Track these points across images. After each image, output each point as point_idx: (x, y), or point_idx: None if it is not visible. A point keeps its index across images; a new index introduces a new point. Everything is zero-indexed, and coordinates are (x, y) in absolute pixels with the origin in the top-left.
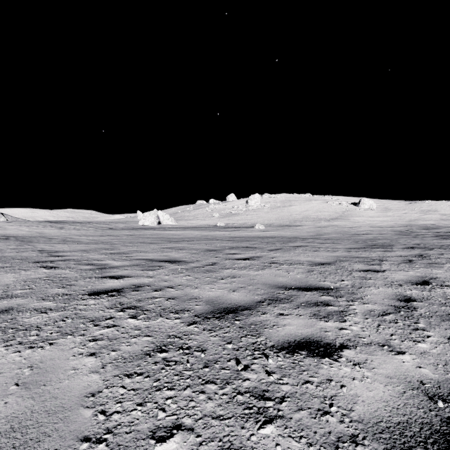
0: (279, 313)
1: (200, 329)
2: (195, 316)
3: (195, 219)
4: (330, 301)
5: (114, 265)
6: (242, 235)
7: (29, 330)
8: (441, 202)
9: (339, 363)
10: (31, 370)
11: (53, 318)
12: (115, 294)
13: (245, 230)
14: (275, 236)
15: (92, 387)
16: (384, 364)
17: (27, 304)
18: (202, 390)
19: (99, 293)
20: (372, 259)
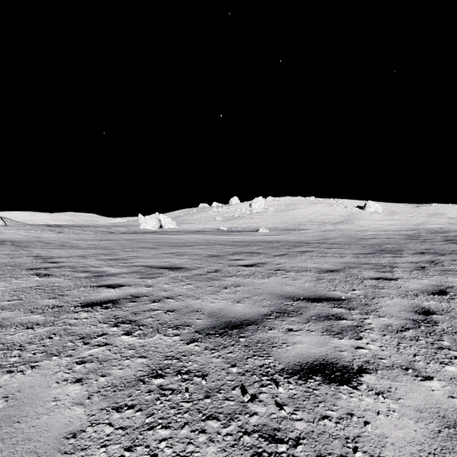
0: (288, 328)
1: (201, 348)
2: (196, 332)
3: (198, 223)
4: (342, 314)
5: (112, 272)
6: (245, 240)
7: (11, 349)
8: (448, 206)
9: (360, 392)
10: (5, 402)
11: (40, 334)
12: (110, 306)
13: (249, 235)
14: (280, 241)
15: (74, 425)
16: (411, 393)
17: (12, 318)
18: (202, 429)
19: (93, 305)
20: (382, 265)
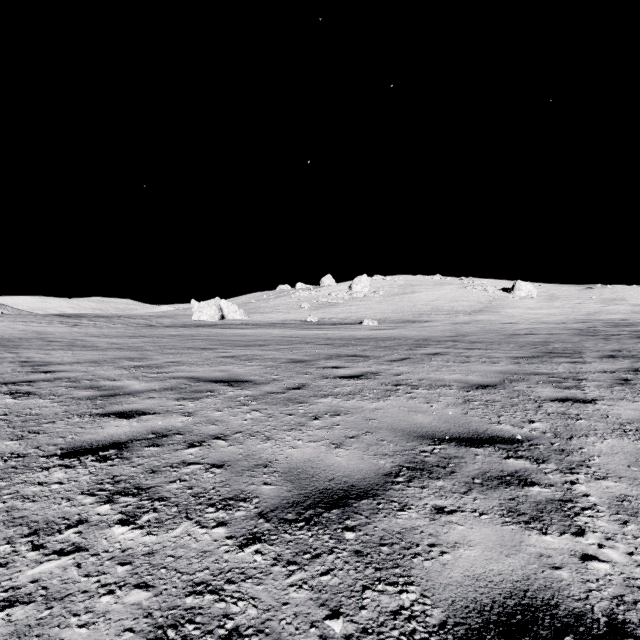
0: (435, 506)
1: (266, 560)
2: (260, 515)
3: (276, 312)
4: (527, 471)
5: (134, 389)
6: (344, 336)
7: None
8: (631, 288)
9: None
10: None
11: None
12: (111, 456)
13: (349, 329)
14: (395, 337)
15: None
16: None
17: None
18: None
19: (82, 452)
20: (561, 376)
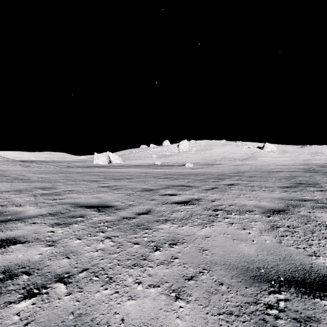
0: None
1: None
2: None
3: (139, 159)
4: None
5: (27, 214)
6: (176, 173)
7: None
8: (325, 146)
9: None
10: None
11: None
12: None
13: (178, 168)
14: (205, 173)
15: None
16: None
17: None
18: None
19: None
20: (323, 202)
